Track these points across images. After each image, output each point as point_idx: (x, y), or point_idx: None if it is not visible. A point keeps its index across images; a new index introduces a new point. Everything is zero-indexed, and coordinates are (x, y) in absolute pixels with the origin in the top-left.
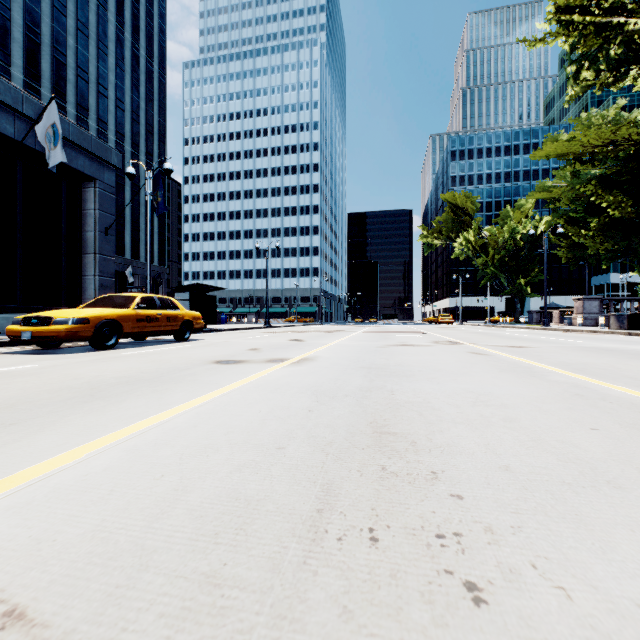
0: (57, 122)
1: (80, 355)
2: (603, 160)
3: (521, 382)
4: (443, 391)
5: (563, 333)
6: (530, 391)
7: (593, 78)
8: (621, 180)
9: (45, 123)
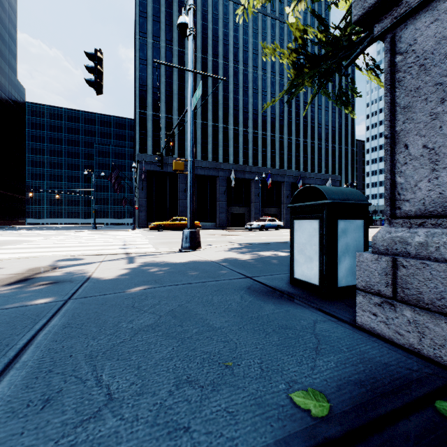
0: (330, 183)
1: None
2: None
3: None
4: None
5: None
6: None
7: None
8: None
9: (328, 183)
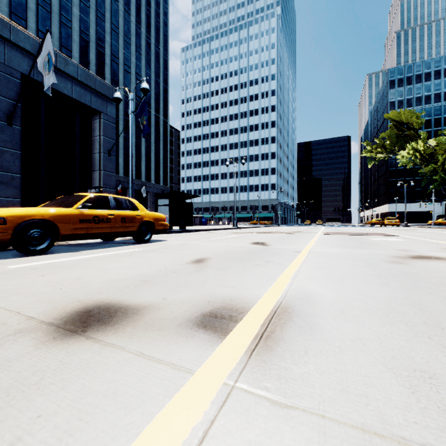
0: (50, 50)
1: None
2: None
3: None
4: None
5: None
6: None
7: None
8: None
9: (43, 54)
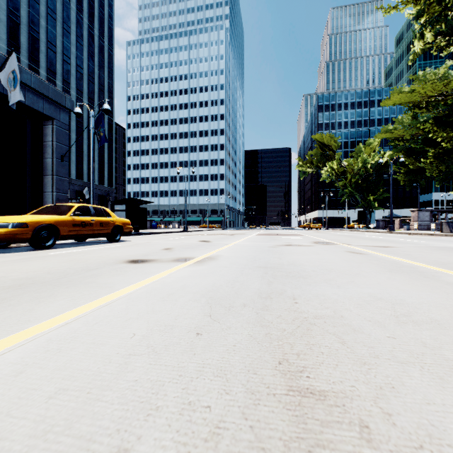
0: (16, 69)
1: (15, 254)
2: (435, 106)
3: (422, 285)
4: (349, 298)
5: (407, 235)
6: (444, 298)
7: (431, 42)
8: (449, 121)
9: (7, 70)
